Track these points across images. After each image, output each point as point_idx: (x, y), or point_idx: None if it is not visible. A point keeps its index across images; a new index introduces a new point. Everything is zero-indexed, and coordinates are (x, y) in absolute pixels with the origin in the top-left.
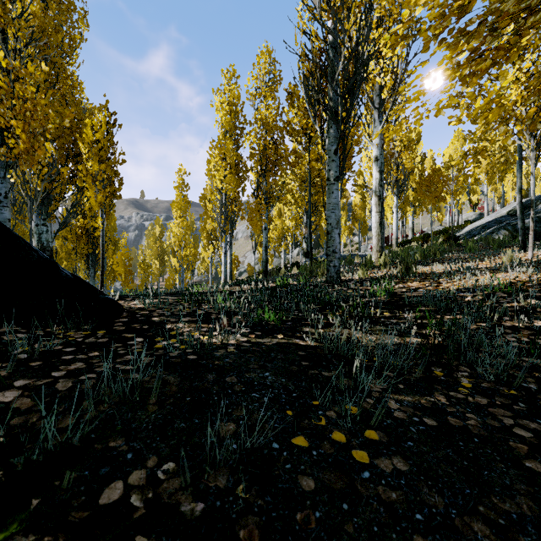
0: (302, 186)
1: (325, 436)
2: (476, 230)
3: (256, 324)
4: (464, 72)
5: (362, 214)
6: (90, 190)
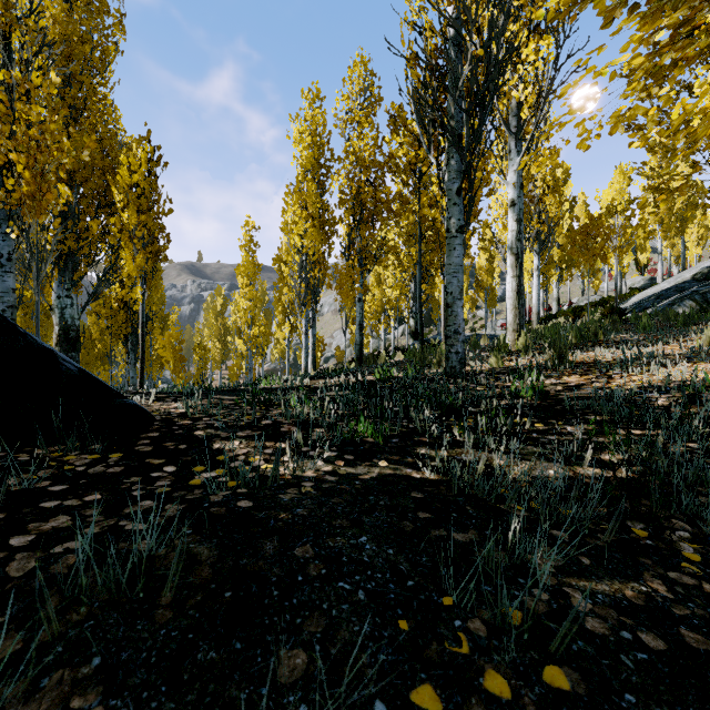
0: (409, 242)
1: (472, 683)
2: (648, 301)
3: (346, 441)
4: (664, 59)
5: (489, 280)
6: (126, 250)
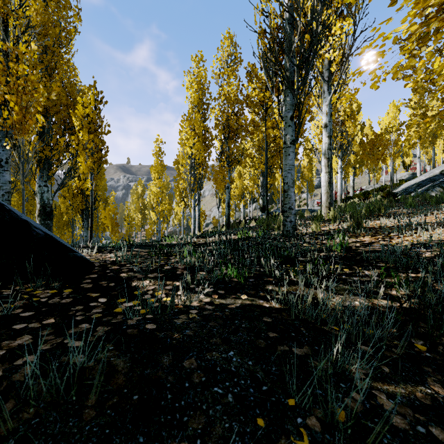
0: (259, 151)
1: None
2: (412, 187)
3: (219, 281)
4: (431, 26)
5: (309, 174)
6: (81, 156)
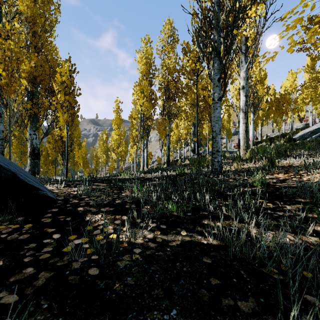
0: (192, 107)
1: None
2: (307, 134)
3: (162, 215)
4: None
5: (228, 125)
6: (59, 112)
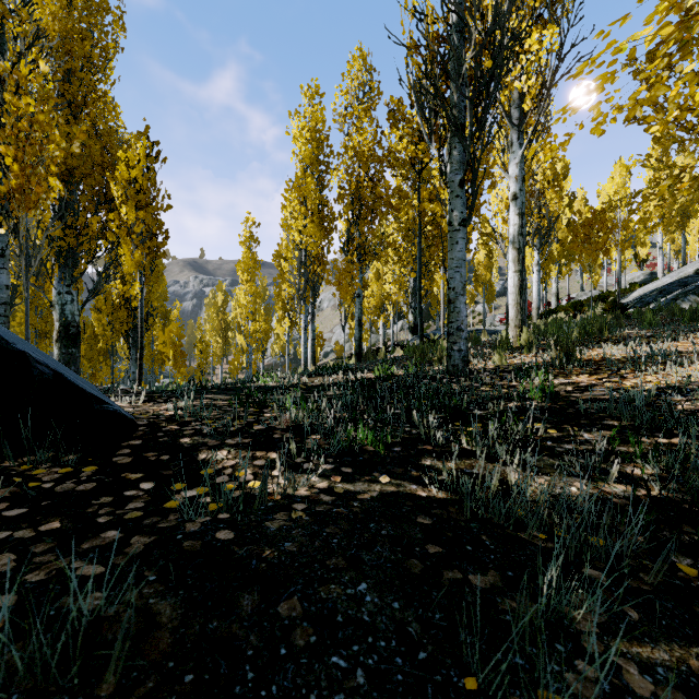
0: (409, 237)
1: None
2: (650, 295)
3: (344, 450)
4: (696, 29)
5: (487, 275)
6: (125, 246)
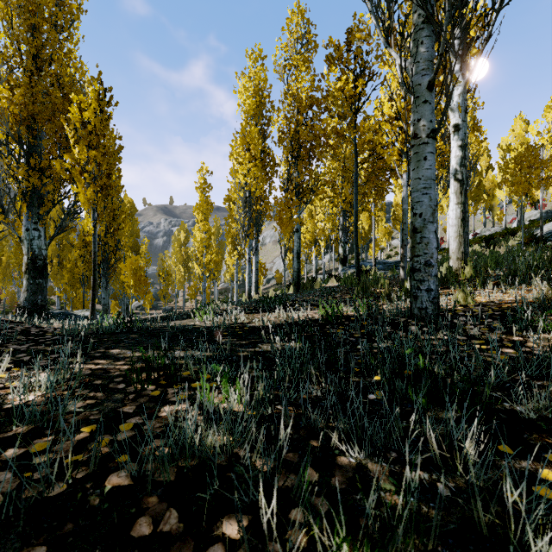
0: (346, 173)
1: None
2: None
3: None
4: None
5: None
6: (77, 184)
